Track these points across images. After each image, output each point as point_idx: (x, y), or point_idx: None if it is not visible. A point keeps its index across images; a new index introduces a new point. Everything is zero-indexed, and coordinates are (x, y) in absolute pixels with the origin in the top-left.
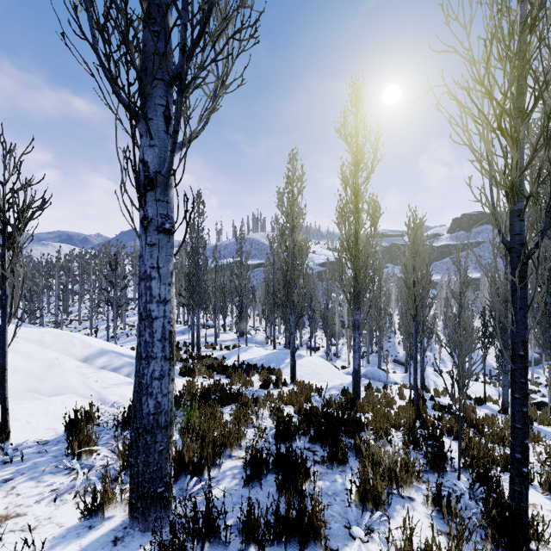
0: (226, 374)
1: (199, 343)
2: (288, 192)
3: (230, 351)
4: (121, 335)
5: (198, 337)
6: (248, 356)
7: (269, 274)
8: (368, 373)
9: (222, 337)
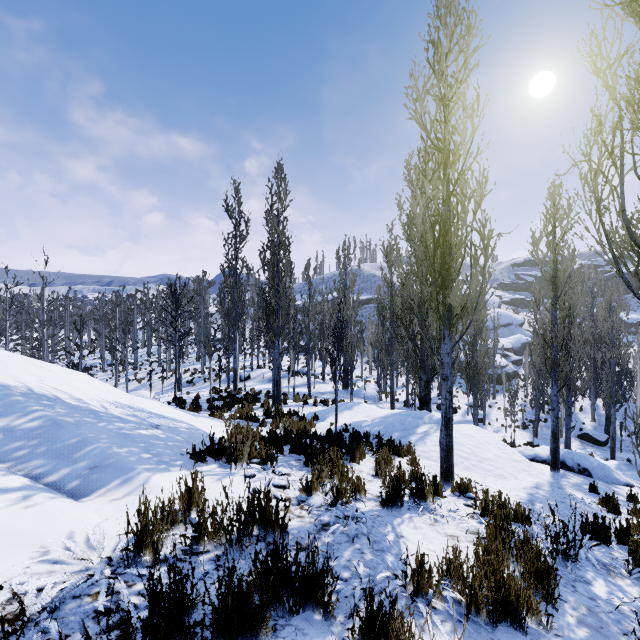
0: (305, 457)
1: (279, 393)
2: (438, 77)
3: (327, 408)
4: (198, 380)
5: (278, 384)
6: (353, 418)
7: (385, 298)
8: (567, 460)
9: (319, 388)
